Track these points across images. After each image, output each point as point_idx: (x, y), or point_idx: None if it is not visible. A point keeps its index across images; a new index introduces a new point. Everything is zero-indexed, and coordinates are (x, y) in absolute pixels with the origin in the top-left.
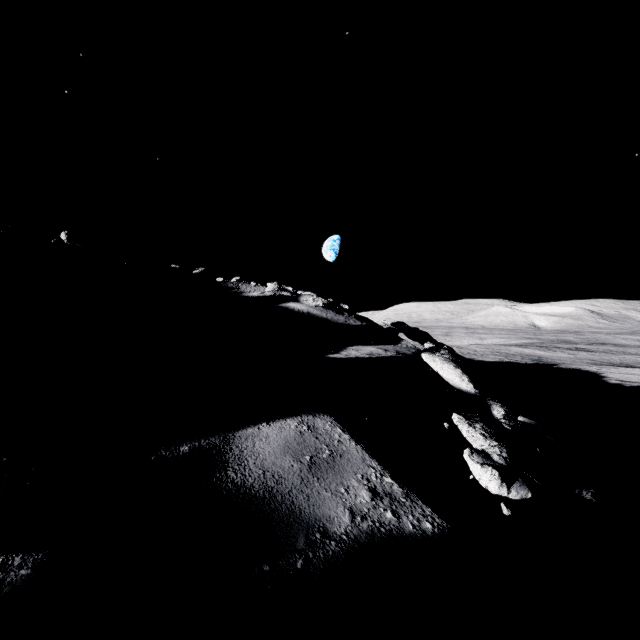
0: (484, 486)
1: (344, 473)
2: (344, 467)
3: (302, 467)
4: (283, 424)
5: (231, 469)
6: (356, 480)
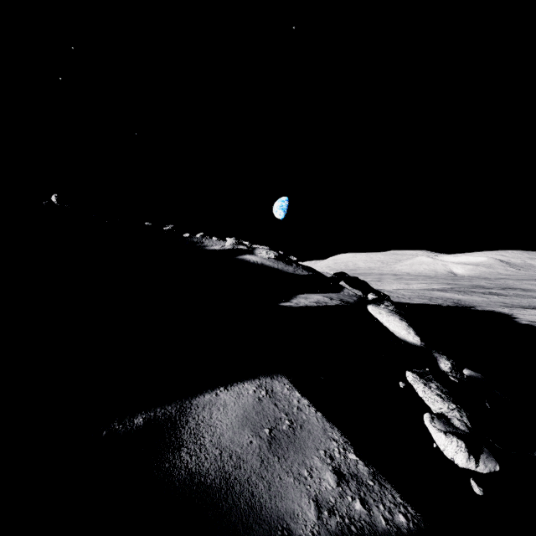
0: (449, 457)
1: (306, 449)
2: (305, 441)
3: (261, 443)
4: (241, 389)
5: (186, 449)
6: (319, 458)
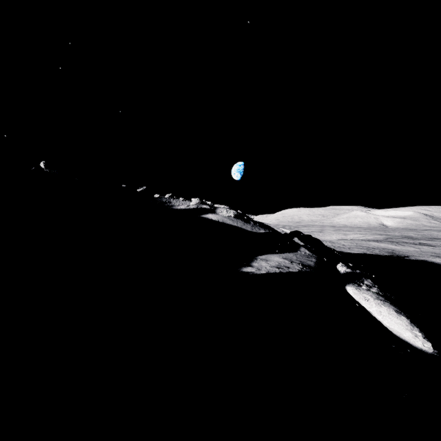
0: None
1: None
2: None
3: None
4: None
5: None
6: None
